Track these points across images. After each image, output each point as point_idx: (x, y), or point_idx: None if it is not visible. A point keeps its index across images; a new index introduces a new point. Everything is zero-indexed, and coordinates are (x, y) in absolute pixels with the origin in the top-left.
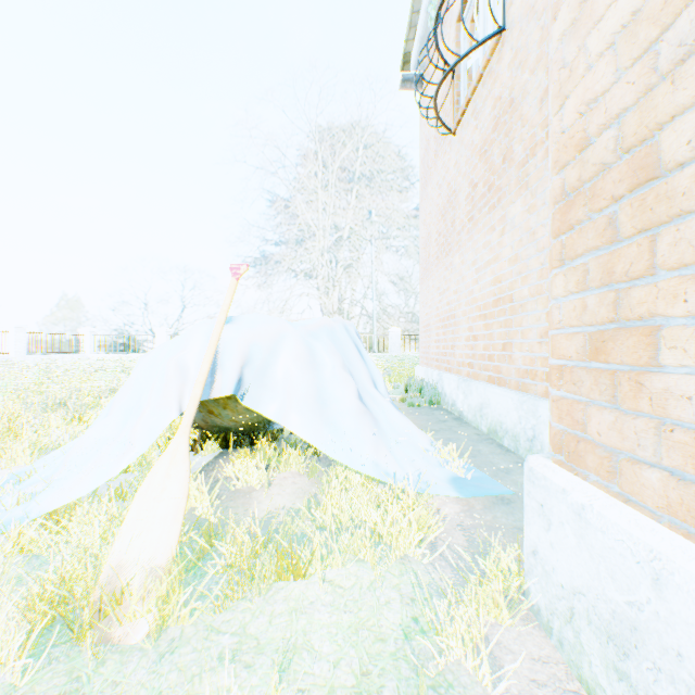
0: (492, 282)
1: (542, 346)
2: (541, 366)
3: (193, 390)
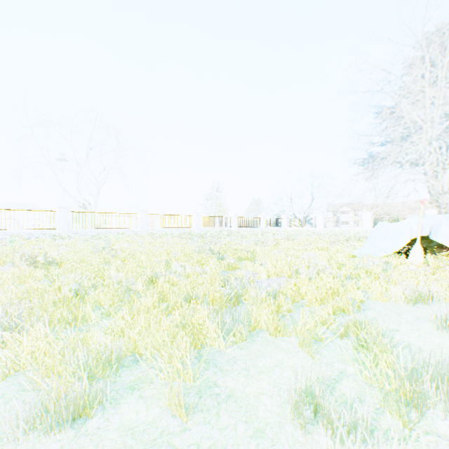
0: None
1: None
2: None
3: (417, 233)
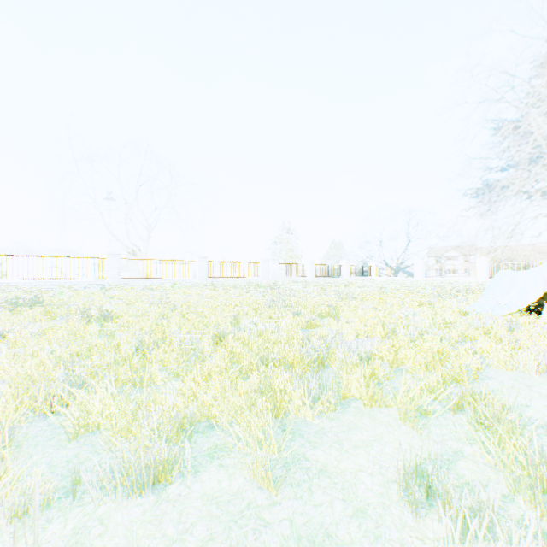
0: None
1: None
2: None
3: None
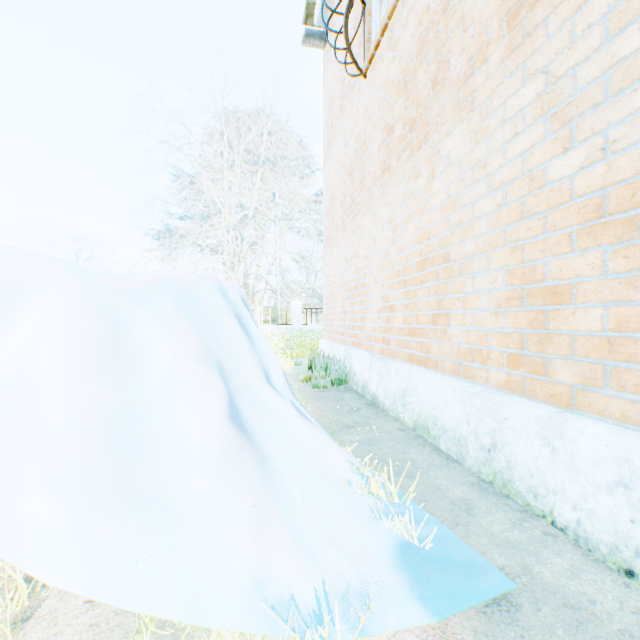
0: (417, 240)
1: (500, 319)
2: (498, 345)
3: None
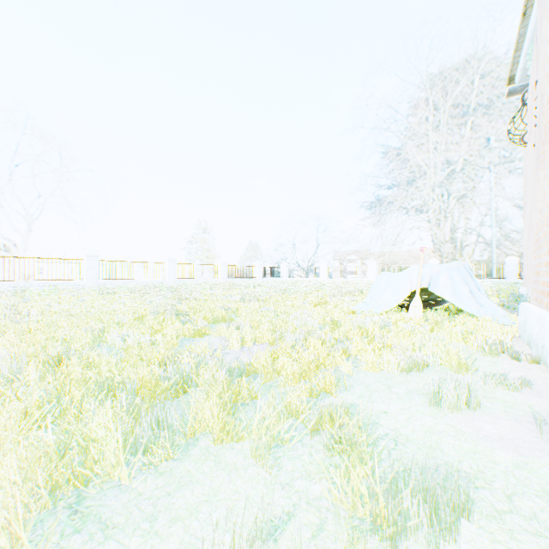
0: None
1: None
2: None
3: (417, 285)
